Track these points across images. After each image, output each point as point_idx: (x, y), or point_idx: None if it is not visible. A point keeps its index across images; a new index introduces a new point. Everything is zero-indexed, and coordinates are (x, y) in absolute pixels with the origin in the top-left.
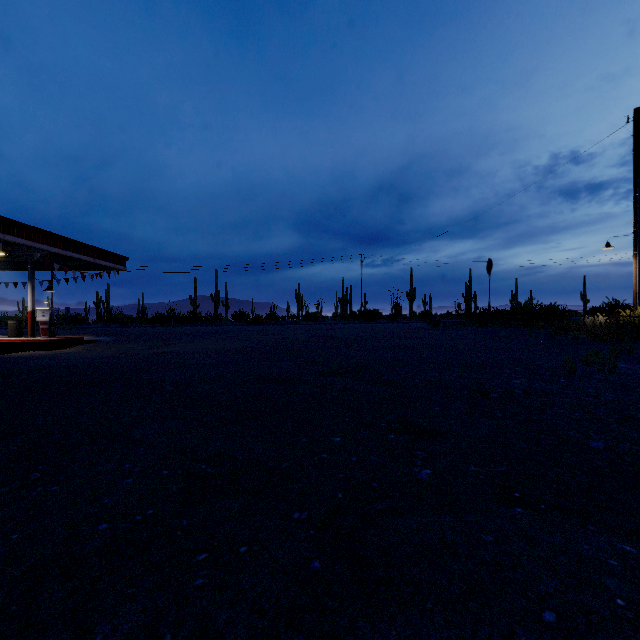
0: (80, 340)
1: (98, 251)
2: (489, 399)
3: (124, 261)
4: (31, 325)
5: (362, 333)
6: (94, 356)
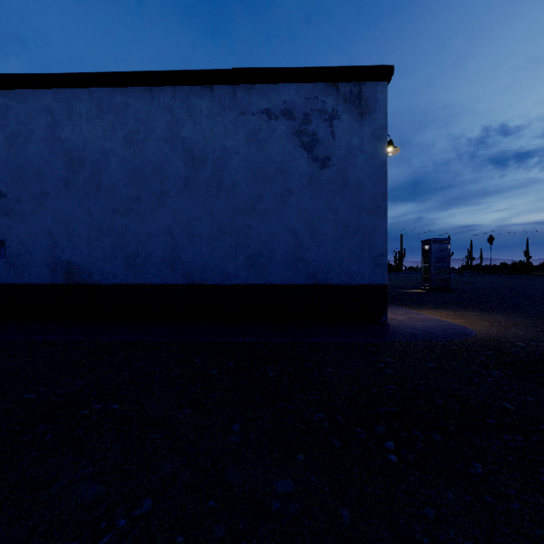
0: None
1: None
2: None
3: None
4: None
5: None
6: None
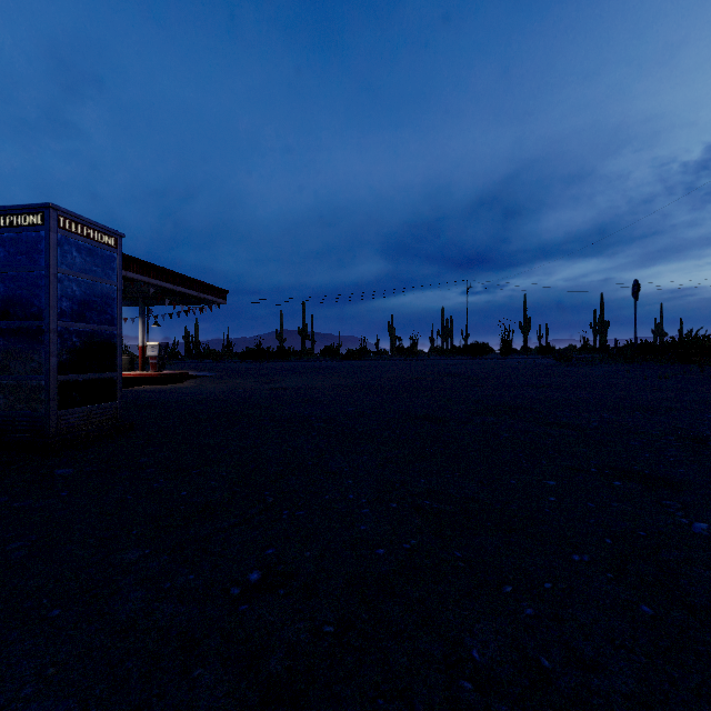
0: (185, 375)
1: (202, 285)
2: (710, 447)
3: (224, 294)
4: (142, 360)
5: (482, 370)
6: (213, 391)
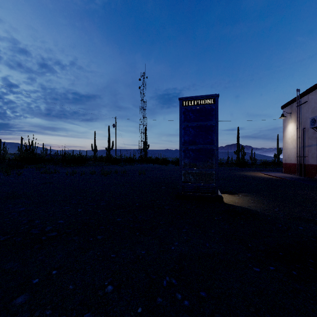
0: None
1: None
2: None
3: None
4: None
5: None
6: None
